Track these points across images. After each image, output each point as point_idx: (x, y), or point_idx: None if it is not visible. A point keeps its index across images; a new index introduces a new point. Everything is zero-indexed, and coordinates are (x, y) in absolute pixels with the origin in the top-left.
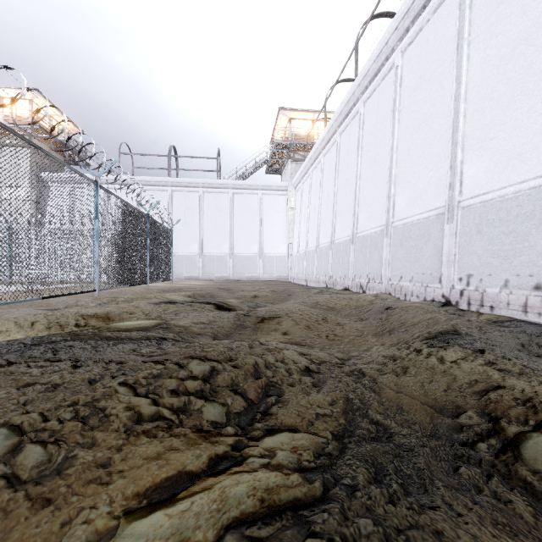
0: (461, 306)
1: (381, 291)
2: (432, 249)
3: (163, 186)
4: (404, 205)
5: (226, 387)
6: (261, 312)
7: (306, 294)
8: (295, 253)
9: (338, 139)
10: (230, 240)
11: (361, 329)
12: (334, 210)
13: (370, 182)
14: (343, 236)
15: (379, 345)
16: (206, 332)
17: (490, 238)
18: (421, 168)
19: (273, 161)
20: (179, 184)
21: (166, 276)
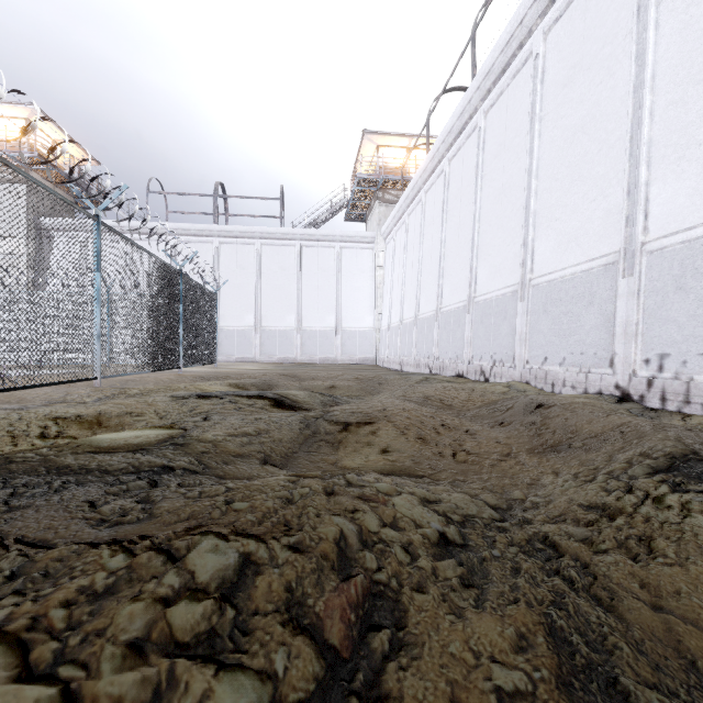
0: (650, 402)
1: (514, 379)
2: (597, 316)
3: (206, 237)
4: (549, 253)
5: (274, 615)
6: (343, 413)
7: (405, 383)
8: (386, 327)
9: (446, 167)
10: (298, 310)
11: (505, 442)
12: (440, 266)
13: (495, 224)
14: (454, 302)
15: (550, 474)
16: (251, 451)
17: (701, 297)
18: (577, 199)
19: (356, 203)
20: (229, 233)
21: (208, 358)
